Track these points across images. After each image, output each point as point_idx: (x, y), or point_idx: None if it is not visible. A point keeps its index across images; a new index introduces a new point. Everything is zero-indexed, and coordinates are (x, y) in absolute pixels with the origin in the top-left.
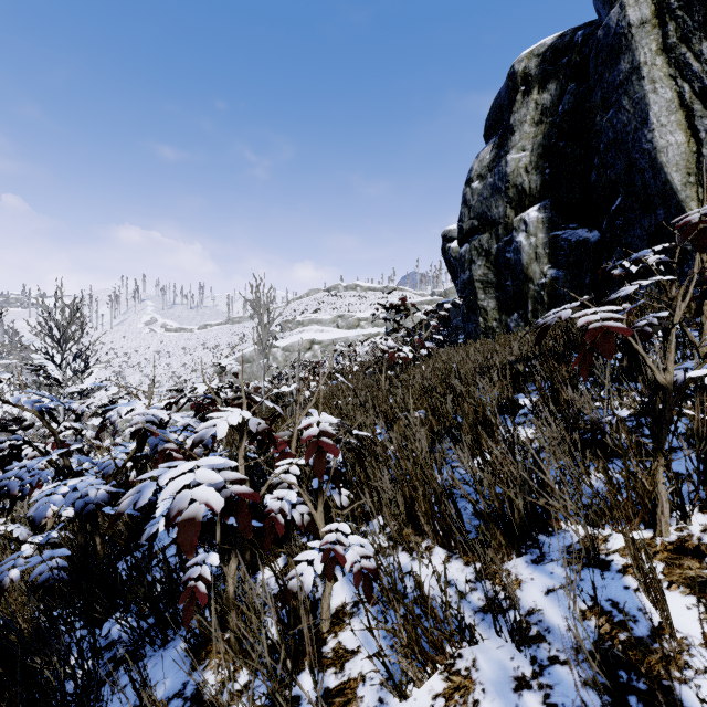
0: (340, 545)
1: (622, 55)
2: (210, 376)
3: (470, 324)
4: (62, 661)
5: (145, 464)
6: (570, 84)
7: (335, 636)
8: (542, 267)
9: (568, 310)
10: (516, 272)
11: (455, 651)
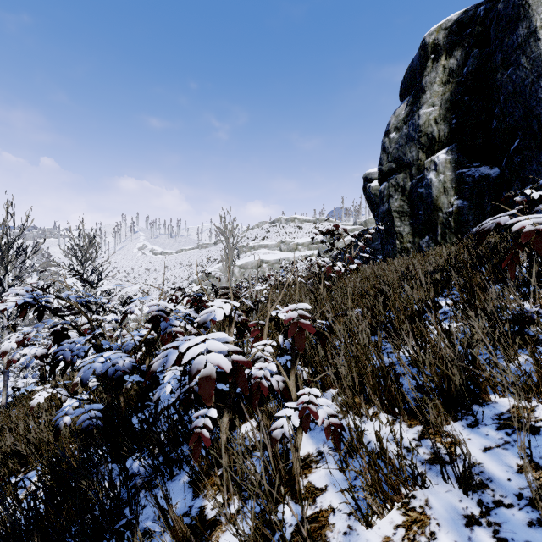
0: (313, 404)
1: (520, 22)
2: (185, 287)
3: (388, 245)
4: (100, 485)
5: (152, 345)
6: (474, 50)
7: (305, 477)
8: (450, 199)
9: (506, 217)
10: (427, 203)
11: (409, 492)
